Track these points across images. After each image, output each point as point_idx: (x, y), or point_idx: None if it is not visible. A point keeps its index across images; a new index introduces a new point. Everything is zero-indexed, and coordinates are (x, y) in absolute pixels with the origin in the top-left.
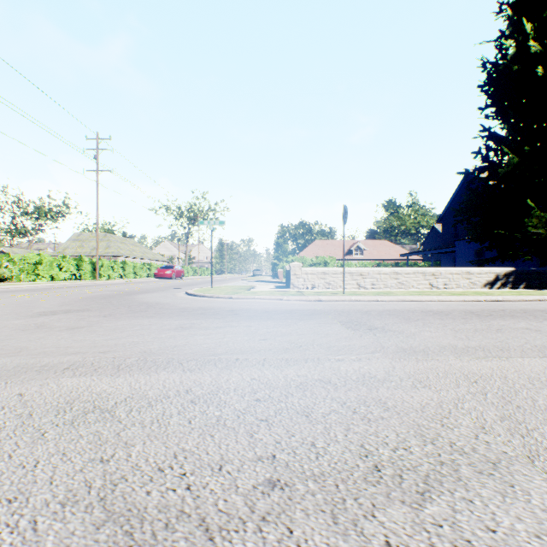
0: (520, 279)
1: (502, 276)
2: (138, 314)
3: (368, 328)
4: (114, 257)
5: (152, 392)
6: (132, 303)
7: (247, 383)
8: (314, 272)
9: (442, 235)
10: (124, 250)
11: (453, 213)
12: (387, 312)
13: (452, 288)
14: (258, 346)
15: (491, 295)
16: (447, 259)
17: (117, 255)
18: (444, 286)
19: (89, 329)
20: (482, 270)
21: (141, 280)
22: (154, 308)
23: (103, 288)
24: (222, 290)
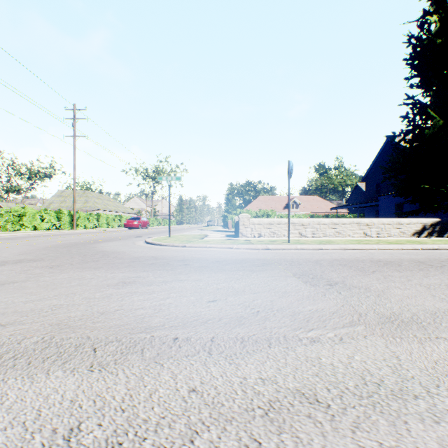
0: (444, 228)
1: (429, 226)
2: (87, 265)
3: (328, 283)
4: (91, 210)
5: (3, 439)
6: (90, 252)
7: (181, 404)
8: (260, 222)
9: (365, 192)
10: (100, 205)
11: (375, 173)
12: (337, 262)
13: (384, 237)
14: (205, 313)
15: (427, 243)
16: (370, 212)
17: (94, 208)
18: (376, 235)
19: (20, 285)
20: (411, 221)
21: (112, 230)
22: (107, 258)
23: (75, 236)
24: (178, 238)
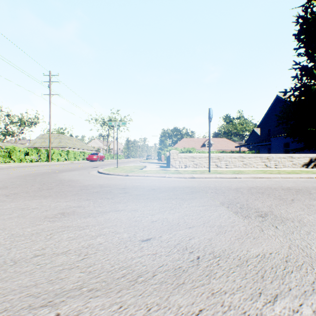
0: None
1: (315, 159)
2: (40, 193)
3: (258, 214)
4: (64, 148)
5: None
6: (50, 180)
7: None
8: (186, 156)
9: (260, 134)
10: (69, 144)
11: (267, 121)
12: (254, 190)
13: (280, 167)
14: (137, 261)
15: None
16: (264, 149)
17: (65, 146)
18: (274, 166)
19: None
20: (301, 155)
21: (77, 162)
22: (61, 186)
23: (47, 167)
24: (123, 169)
